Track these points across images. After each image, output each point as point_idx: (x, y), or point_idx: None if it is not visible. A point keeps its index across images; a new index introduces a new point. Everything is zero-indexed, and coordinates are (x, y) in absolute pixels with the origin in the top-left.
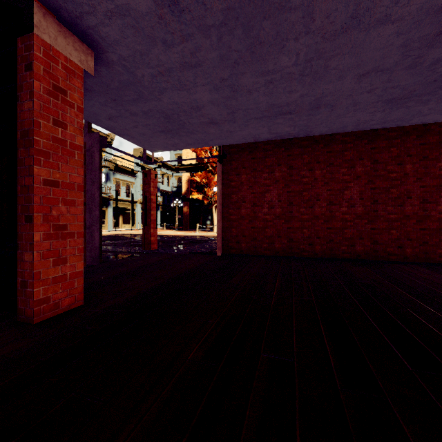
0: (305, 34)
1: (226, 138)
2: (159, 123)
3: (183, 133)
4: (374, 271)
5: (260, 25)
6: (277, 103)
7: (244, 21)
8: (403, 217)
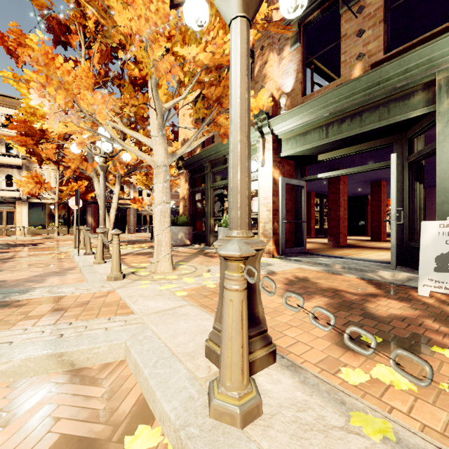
0: None
1: None
2: None
3: None
4: None
5: None
6: None
7: None
8: None
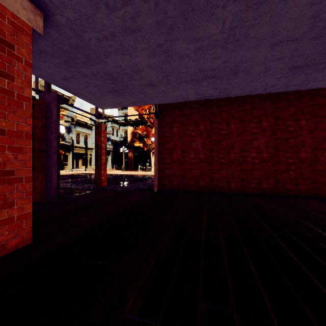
0: (232, 1)
1: (161, 98)
2: (106, 84)
3: (126, 93)
4: (280, 205)
5: None
6: (203, 68)
7: None
8: (299, 161)
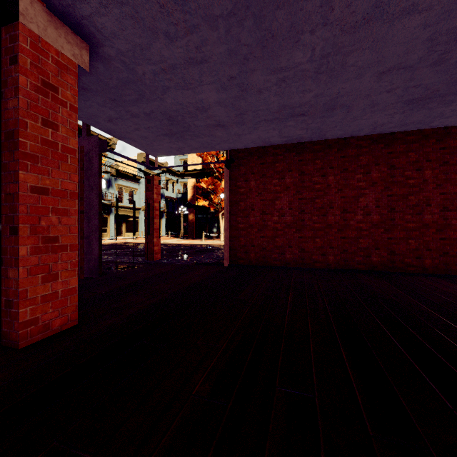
0: (322, 25)
1: (233, 142)
2: (162, 125)
3: (188, 136)
4: (393, 285)
5: (272, 15)
6: (289, 103)
7: (255, 11)
8: (422, 226)
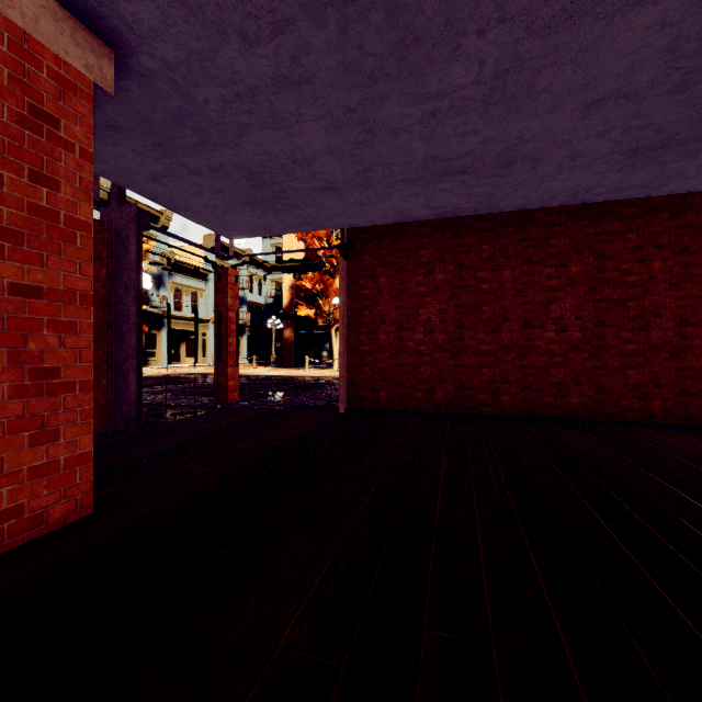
0: (498, 22)
1: (353, 215)
2: (239, 188)
3: (281, 207)
4: (605, 442)
5: (416, 3)
6: (441, 154)
7: None
8: (648, 349)
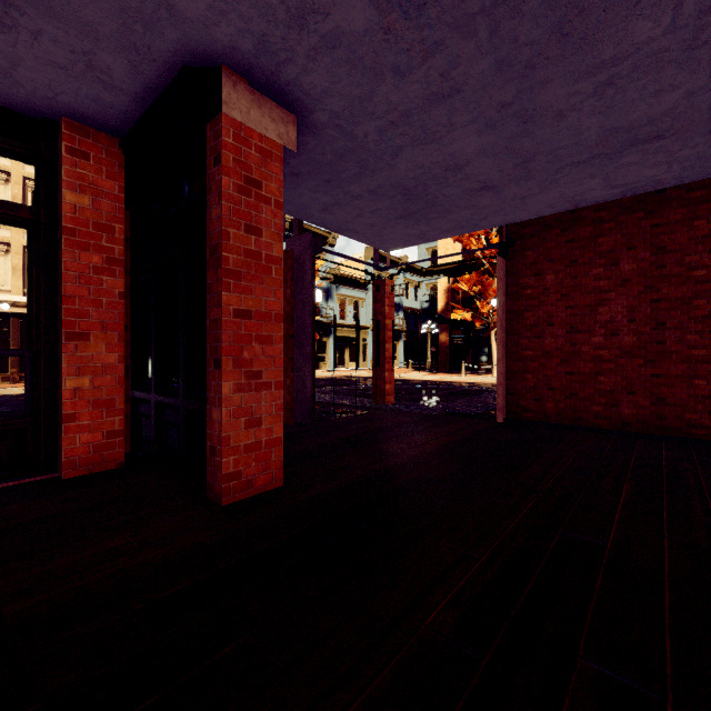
0: None
1: (512, 211)
2: (394, 204)
3: (434, 214)
4: None
5: None
6: (624, 123)
7: None
8: None
